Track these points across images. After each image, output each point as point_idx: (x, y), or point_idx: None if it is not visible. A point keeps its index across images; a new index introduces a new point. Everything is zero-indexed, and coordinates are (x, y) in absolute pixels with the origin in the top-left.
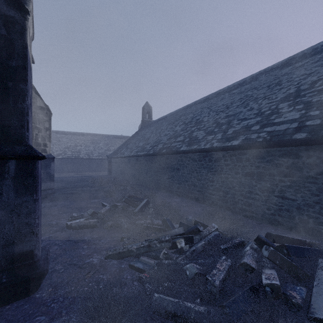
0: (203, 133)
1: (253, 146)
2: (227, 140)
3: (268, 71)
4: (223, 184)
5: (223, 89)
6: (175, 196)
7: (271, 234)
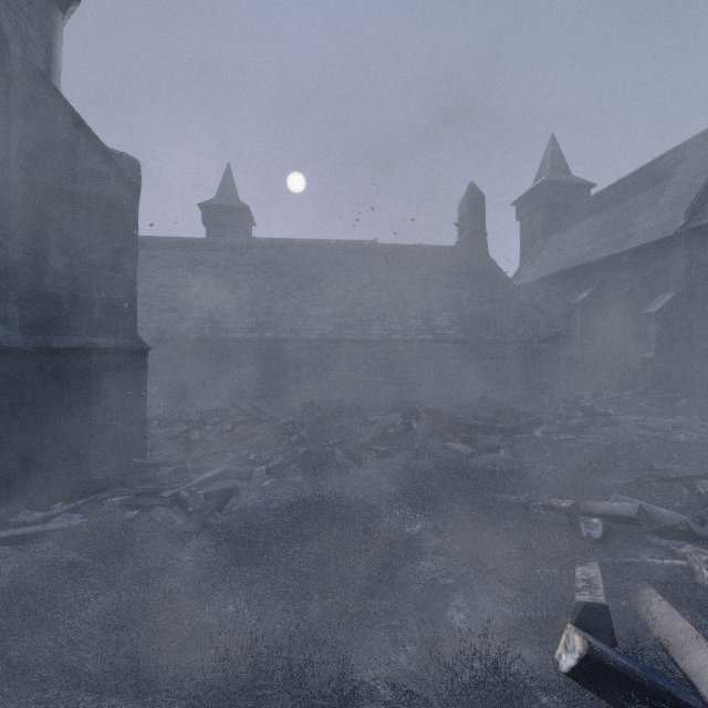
0: None
1: None
2: None
3: None
4: None
5: None
6: None
7: None
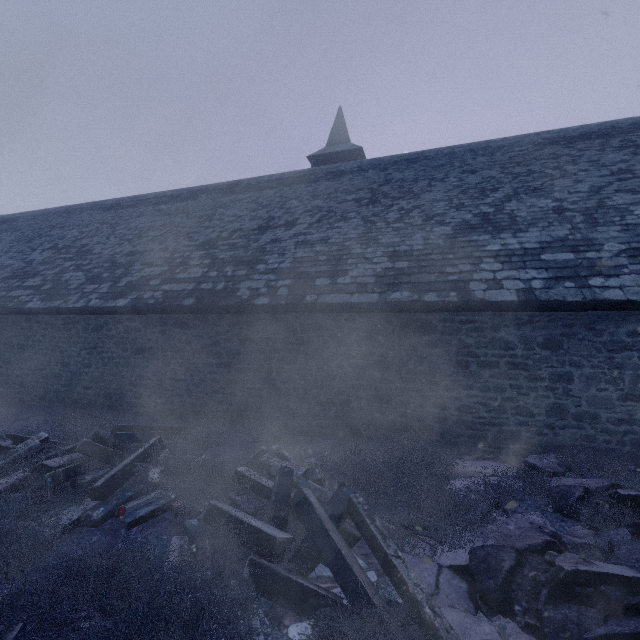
0: (83, 277)
1: (141, 310)
2: (114, 297)
3: (211, 192)
4: (106, 370)
5: (148, 196)
6: (16, 402)
7: (117, 426)
